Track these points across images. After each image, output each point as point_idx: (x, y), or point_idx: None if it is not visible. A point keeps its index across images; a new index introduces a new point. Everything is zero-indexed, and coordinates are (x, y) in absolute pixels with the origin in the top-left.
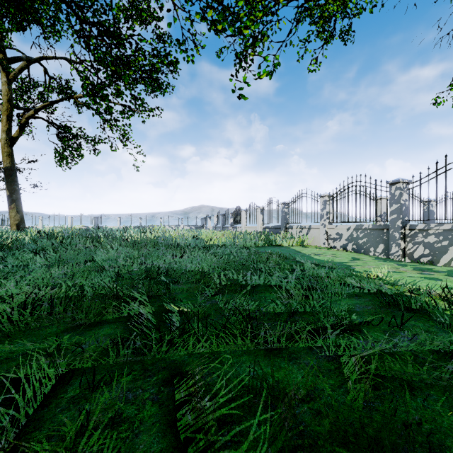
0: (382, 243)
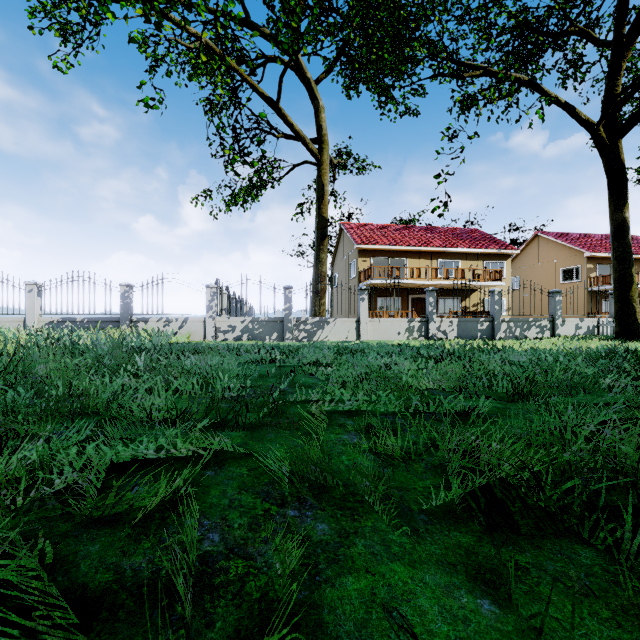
0: (276, 331)
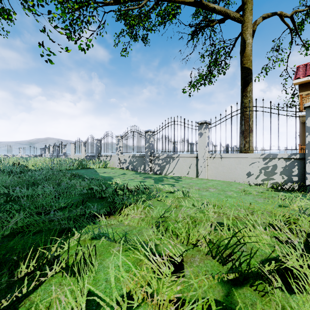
0: (143, 164)
